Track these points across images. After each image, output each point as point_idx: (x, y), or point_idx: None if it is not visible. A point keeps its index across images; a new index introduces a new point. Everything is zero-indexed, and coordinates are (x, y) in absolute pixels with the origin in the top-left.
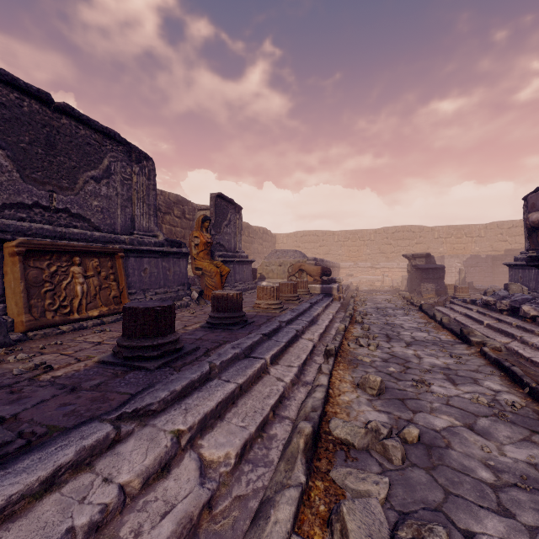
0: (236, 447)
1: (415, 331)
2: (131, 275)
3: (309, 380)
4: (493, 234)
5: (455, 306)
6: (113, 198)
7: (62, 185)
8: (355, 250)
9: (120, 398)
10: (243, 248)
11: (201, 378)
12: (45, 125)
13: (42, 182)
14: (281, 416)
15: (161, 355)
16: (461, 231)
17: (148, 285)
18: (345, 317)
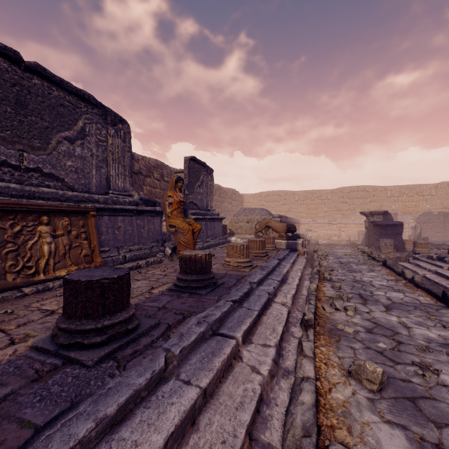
0: None
1: (388, 290)
2: (105, 233)
3: (290, 366)
4: (443, 193)
5: (420, 262)
6: (88, 158)
7: (34, 145)
8: (314, 208)
9: (13, 440)
10: (215, 207)
11: (151, 382)
12: (15, 84)
13: (11, 141)
14: (261, 443)
15: (106, 341)
16: (413, 190)
17: (122, 243)
18: (313, 273)
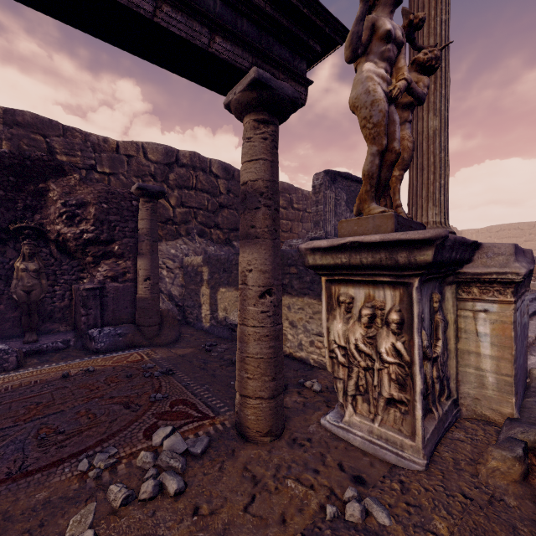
0: (533, 334)
1: None
2: None
3: None
4: None
5: None
6: None
7: None
8: None
9: None
10: None
11: None
12: None
13: None
14: None
15: None
16: None
17: None
18: None
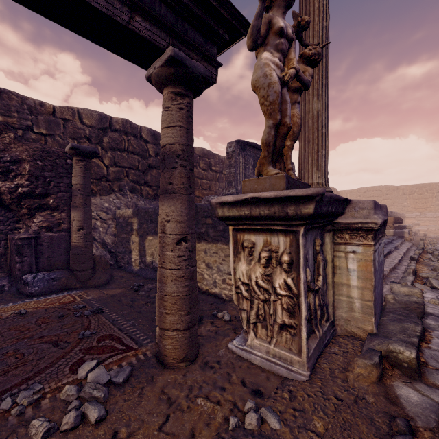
0: (388, 269)
1: None
2: None
3: (405, 265)
4: None
5: None
6: None
7: None
8: (422, 202)
9: None
10: None
11: None
12: None
13: None
14: (398, 269)
15: None
16: None
17: None
18: (418, 249)
